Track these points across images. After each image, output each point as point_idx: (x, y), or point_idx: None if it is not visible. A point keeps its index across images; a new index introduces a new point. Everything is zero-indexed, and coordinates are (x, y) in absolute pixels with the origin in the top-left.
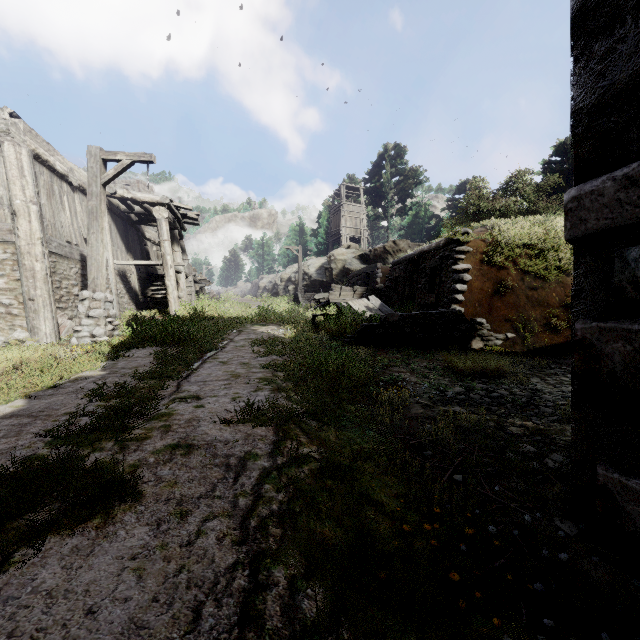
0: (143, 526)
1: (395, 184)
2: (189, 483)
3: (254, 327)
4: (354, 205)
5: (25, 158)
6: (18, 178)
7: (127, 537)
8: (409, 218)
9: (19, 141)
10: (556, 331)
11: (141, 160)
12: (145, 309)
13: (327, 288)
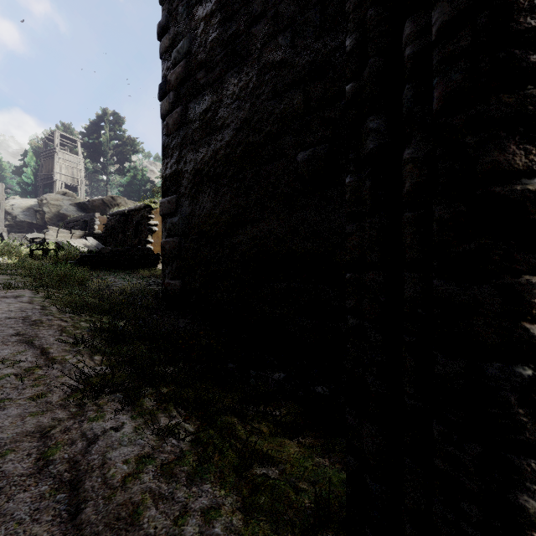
0: None
1: (114, 146)
2: None
3: None
4: (71, 155)
5: None
6: None
7: None
8: (128, 178)
9: None
10: None
11: None
12: None
13: (38, 230)
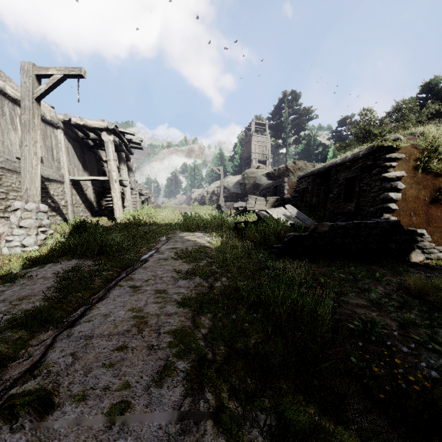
0: None
1: (292, 120)
2: None
3: (182, 234)
4: (261, 136)
5: None
6: None
7: None
8: (302, 146)
9: None
10: None
11: (71, 74)
12: (99, 216)
13: (241, 198)
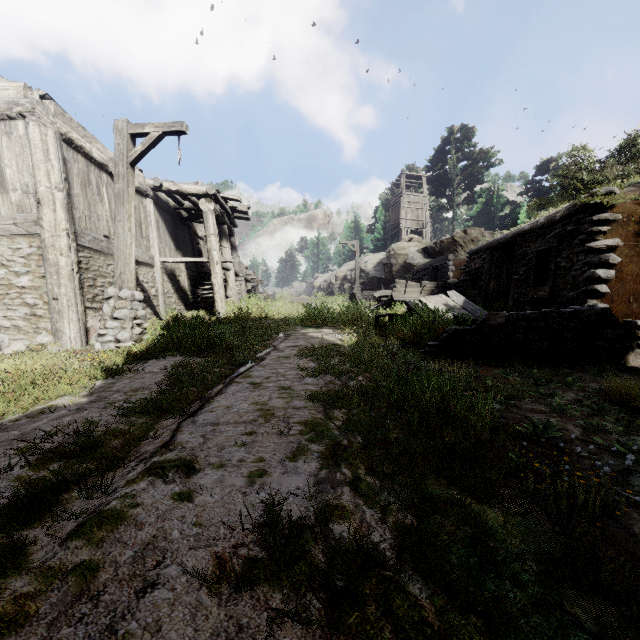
0: None
1: (462, 169)
2: None
3: (304, 330)
4: (415, 195)
5: (51, 140)
6: (43, 162)
7: None
8: (478, 207)
9: (46, 122)
10: None
11: (171, 131)
12: (195, 309)
13: (386, 286)
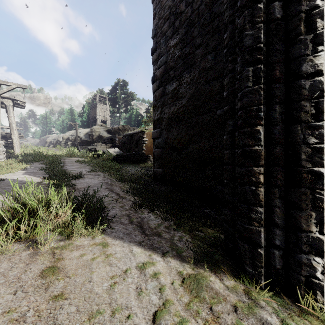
0: (89, 178)
1: (123, 98)
2: (91, 176)
3: (68, 158)
4: (103, 105)
5: None
6: None
7: (88, 179)
8: (129, 114)
9: None
10: None
11: (21, 87)
12: None
13: (90, 144)
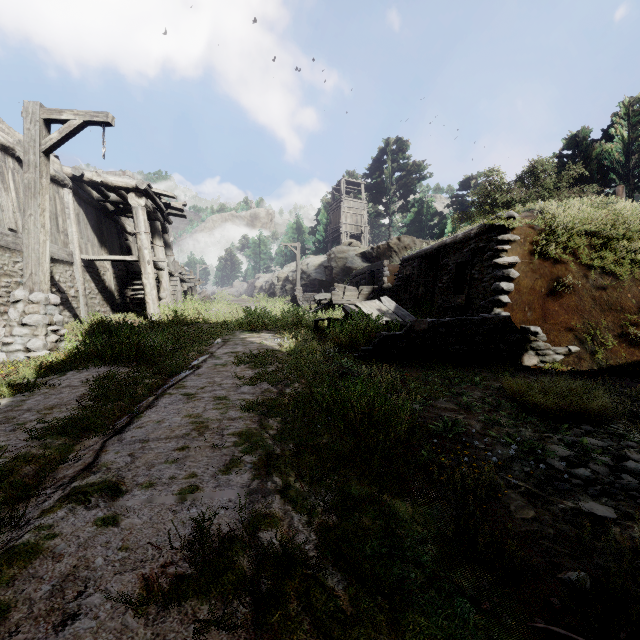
0: None
1: (397, 179)
2: None
3: (244, 335)
4: (355, 201)
5: None
6: None
7: None
8: (411, 215)
9: None
10: (636, 343)
11: (94, 121)
12: (123, 311)
13: (327, 288)
